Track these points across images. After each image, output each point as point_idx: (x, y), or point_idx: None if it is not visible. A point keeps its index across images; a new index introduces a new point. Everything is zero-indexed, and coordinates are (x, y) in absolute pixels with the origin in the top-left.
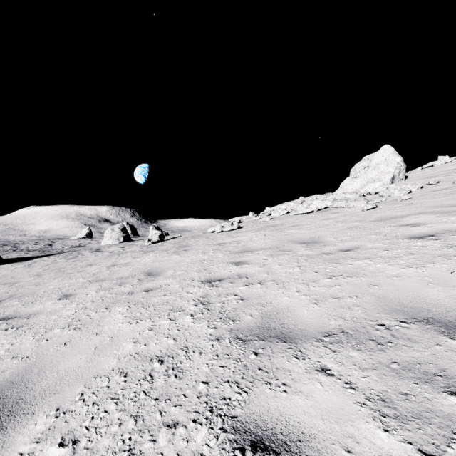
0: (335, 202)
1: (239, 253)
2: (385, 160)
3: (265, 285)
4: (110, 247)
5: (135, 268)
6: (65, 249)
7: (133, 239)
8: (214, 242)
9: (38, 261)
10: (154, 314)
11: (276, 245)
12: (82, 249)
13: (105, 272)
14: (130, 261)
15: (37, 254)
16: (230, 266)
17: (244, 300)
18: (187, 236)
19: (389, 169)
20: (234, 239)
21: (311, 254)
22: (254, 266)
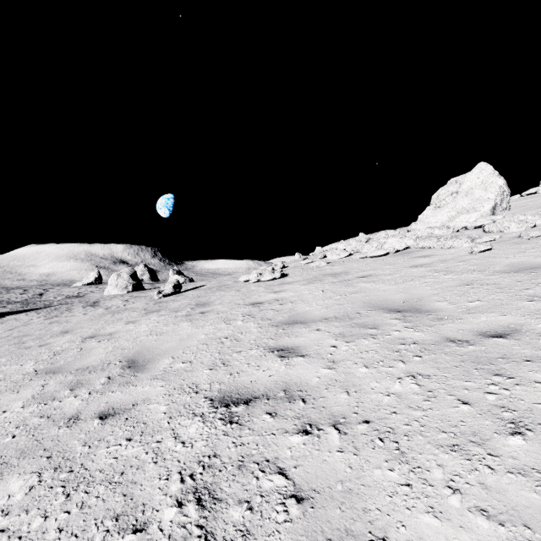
0: (419, 241)
1: (284, 325)
2: (481, 183)
3: (350, 438)
4: (111, 299)
5: (117, 345)
6: (57, 301)
7: (148, 287)
8: (246, 300)
9: (9, 320)
10: (70, 534)
11: (345, 312)
12: (76, 302)
13: (72, 351)
14: (119, 330)
15: (16, 309)
16: (269, 357)
17: (305, 504)
18: (212, 286)
19: (488, 196)
20: (276, 295)
21: (422, 340)
22: (314, 362)
